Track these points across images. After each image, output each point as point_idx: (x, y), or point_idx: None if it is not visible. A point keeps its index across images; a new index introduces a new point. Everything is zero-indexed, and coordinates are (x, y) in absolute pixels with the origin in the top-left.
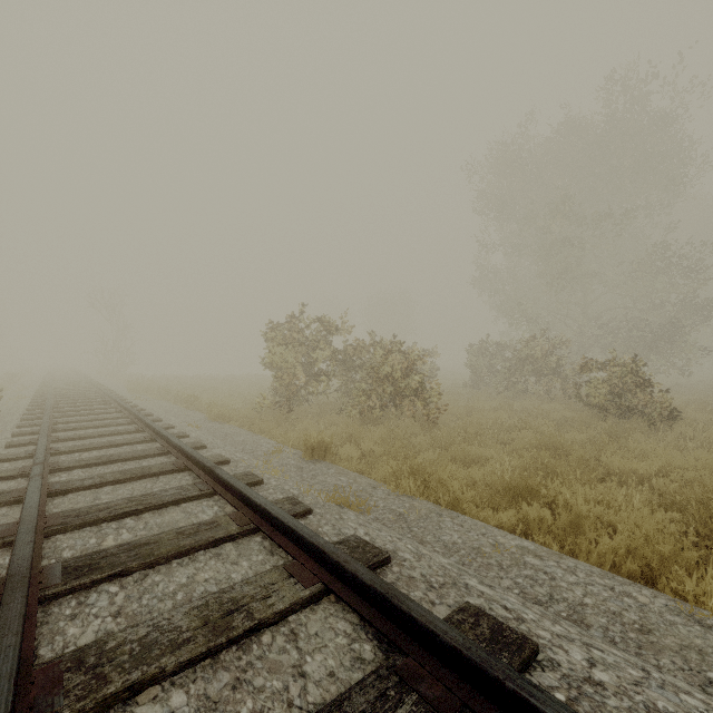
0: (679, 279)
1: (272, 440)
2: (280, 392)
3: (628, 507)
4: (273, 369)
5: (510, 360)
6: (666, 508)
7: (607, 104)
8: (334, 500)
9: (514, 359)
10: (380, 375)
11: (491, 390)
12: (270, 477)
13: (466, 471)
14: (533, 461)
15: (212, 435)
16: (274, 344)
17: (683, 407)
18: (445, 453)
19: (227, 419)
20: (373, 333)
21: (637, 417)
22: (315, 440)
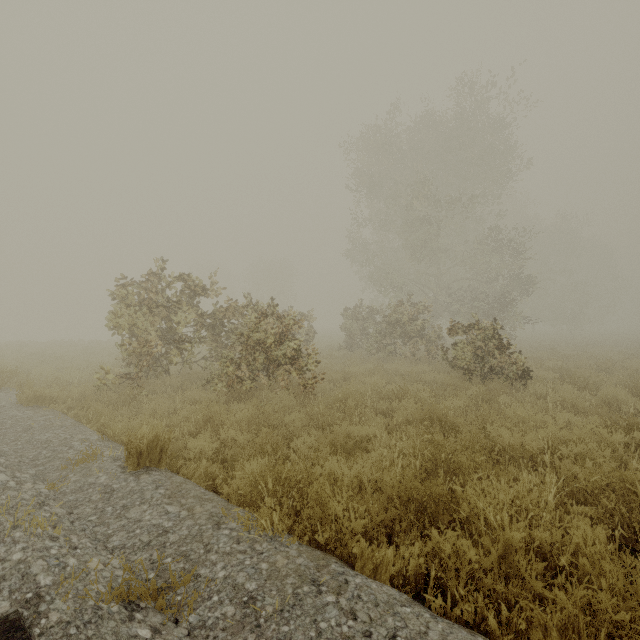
0: (509, 256)
1: (96, 434)
2: (132, 363)
3: (546, 509)
4: (124, 335)
5: (381, 323)
6: (572, 496)
7: (457, 103)
8: (122, 595)
9: (384, 322)
10: (251, 342)
11: (364, 352)
12: (20, 538)
13: (348, 463)
14: (424, 445)
15: (1, 432)
16: (121, 306)
17: (527, 365)
18: (323, 439)
19: (48, 402)
20: (255, 298)
21: (497, 377)
22: (144, 440)
